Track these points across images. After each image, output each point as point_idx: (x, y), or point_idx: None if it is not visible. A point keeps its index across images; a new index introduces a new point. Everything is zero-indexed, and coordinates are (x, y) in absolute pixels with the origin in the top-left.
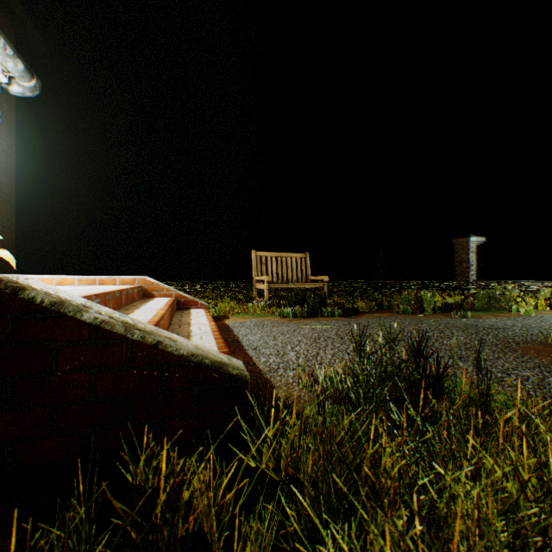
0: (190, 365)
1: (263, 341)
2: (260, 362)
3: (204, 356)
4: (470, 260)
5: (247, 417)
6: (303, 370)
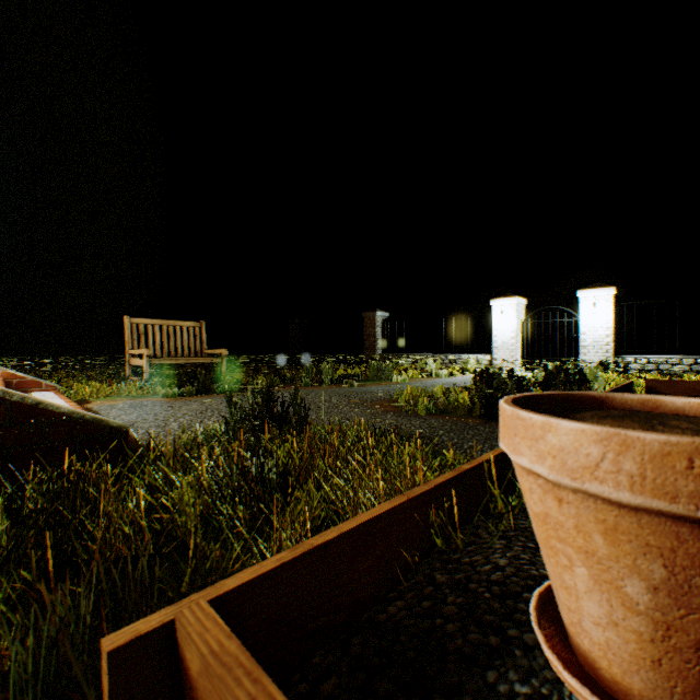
0: (72, 420)
1: (142, 418)
2: (139, 434)
3: (86, 414)
4: (377, 334)
5: (128, 460)
6: (184, 432)
